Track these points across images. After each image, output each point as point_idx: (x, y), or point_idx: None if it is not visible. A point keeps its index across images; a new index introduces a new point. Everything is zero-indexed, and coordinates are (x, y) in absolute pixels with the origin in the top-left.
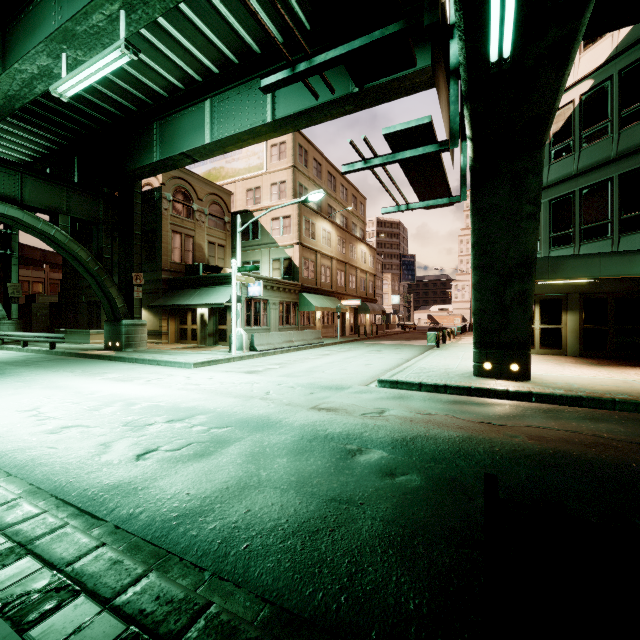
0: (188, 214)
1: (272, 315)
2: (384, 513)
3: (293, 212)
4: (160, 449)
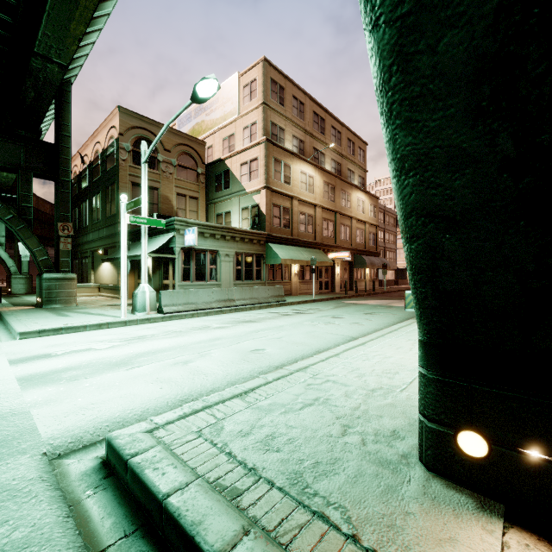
0: (152, 165)
1: (224, 268)
2: None
3: (260, 153)
4: None
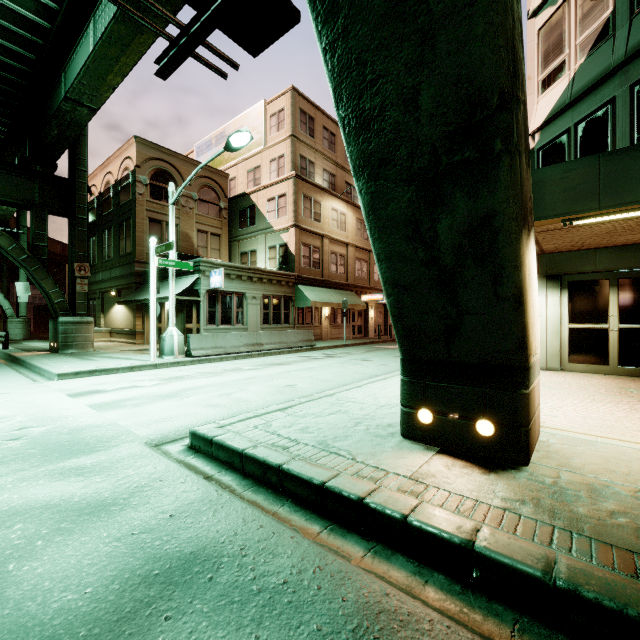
0: None
1: (251, 312)
2: None
3: (288, 189)
4: None
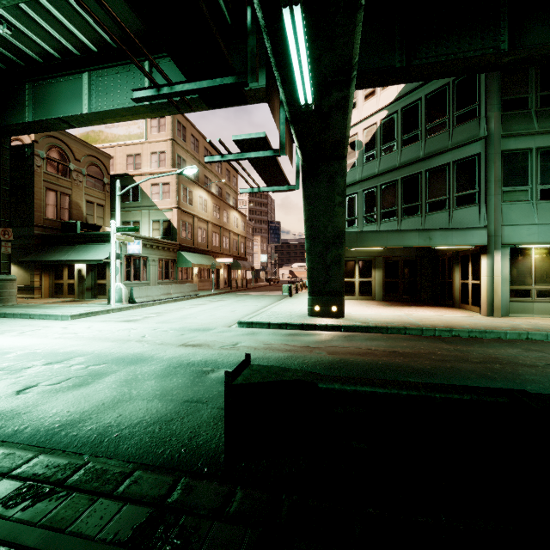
0: (64, 173)
1: (152, 271)
2: (221, 404)
3: (172, 180)
4: (40, 385)
